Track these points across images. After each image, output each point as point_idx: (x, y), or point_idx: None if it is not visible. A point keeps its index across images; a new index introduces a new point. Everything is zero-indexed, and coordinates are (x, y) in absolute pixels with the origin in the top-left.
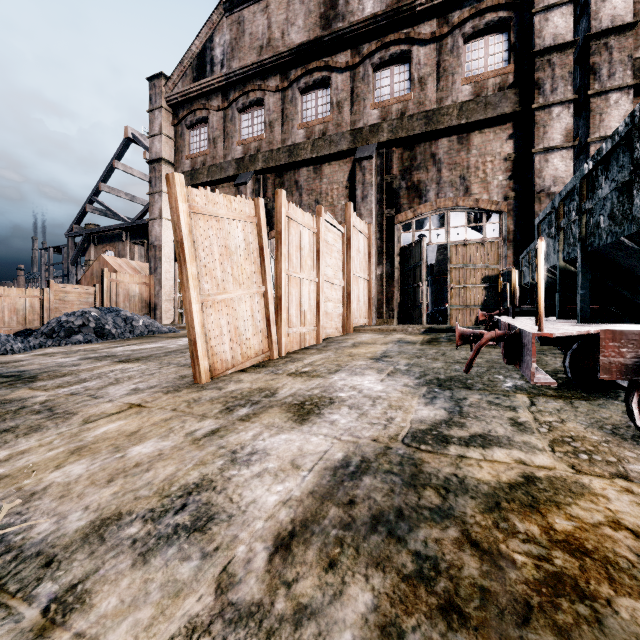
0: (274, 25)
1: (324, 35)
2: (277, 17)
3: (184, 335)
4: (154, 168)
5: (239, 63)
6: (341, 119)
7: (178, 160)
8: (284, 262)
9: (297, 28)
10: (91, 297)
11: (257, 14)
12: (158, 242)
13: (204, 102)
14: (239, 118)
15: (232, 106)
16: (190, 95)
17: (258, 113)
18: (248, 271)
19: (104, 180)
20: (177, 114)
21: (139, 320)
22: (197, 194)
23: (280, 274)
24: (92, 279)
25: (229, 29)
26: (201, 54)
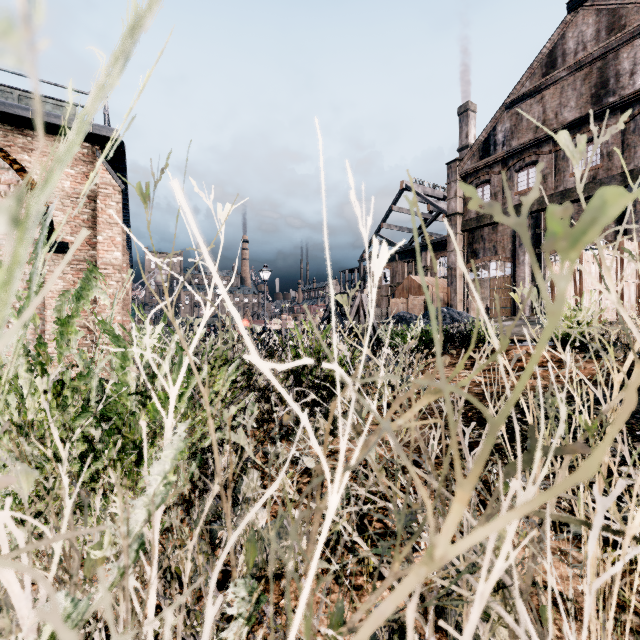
0: (548, 110)
1: (595, 110)
2: (551, 104)
3: (496, 321)
4: (450, 219)
5: (517, 141)
6: (611, 165)
7: (466, 211)
8: (584, 283)
9: (569, 108)
10: (423, 302)
11: (533, 105)
12: (453, 266)
13: (487, 170)
14: (515, 176)
15: (510, 169)
16: (477, 168)
17: (532, 170)
18: (569, 290)
19: (384, 220)
20: (465, 181)
21: (463, 314)
22: (555, 266)
23: (582, 289)
24: (403, 291)
25: (509, 120)
26: (486, 140)
